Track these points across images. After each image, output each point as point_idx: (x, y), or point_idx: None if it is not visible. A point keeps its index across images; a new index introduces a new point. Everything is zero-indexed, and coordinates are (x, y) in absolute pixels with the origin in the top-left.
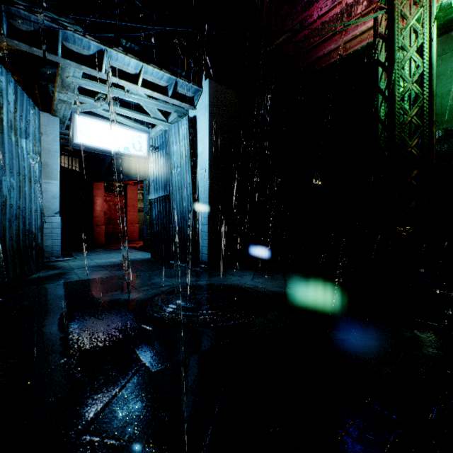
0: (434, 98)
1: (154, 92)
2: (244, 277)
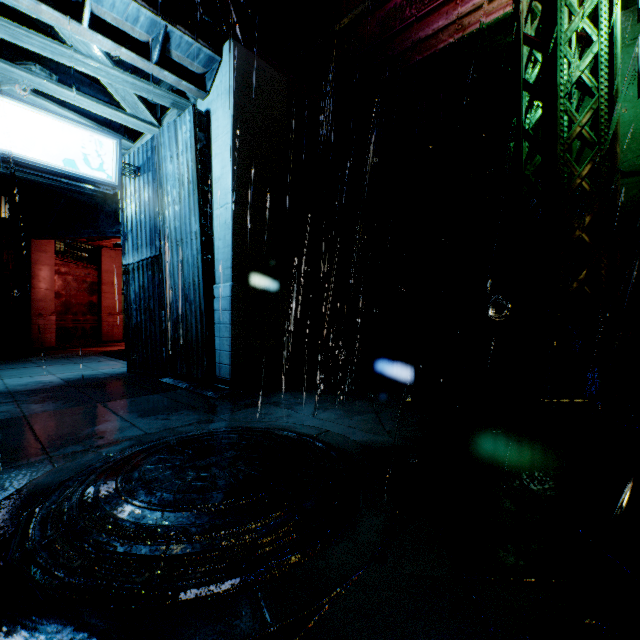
0: (618, 96)
1: (121, 46)
2: (298, 410)
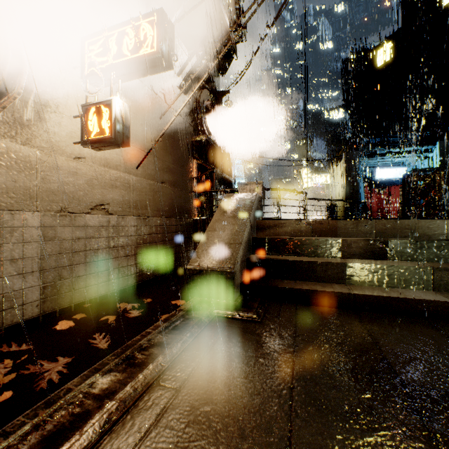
0: None
1: (410, 154)
2: None
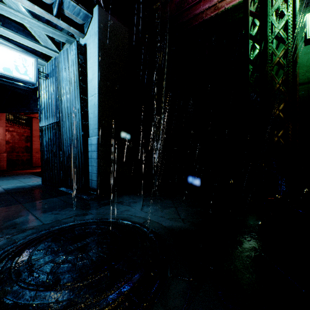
0: (297, 42)
1: (34, 4)
2: (133, 206)
